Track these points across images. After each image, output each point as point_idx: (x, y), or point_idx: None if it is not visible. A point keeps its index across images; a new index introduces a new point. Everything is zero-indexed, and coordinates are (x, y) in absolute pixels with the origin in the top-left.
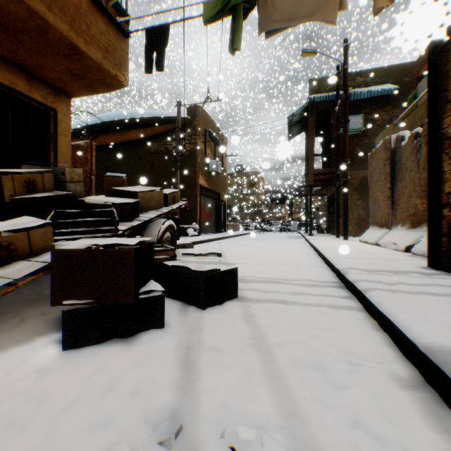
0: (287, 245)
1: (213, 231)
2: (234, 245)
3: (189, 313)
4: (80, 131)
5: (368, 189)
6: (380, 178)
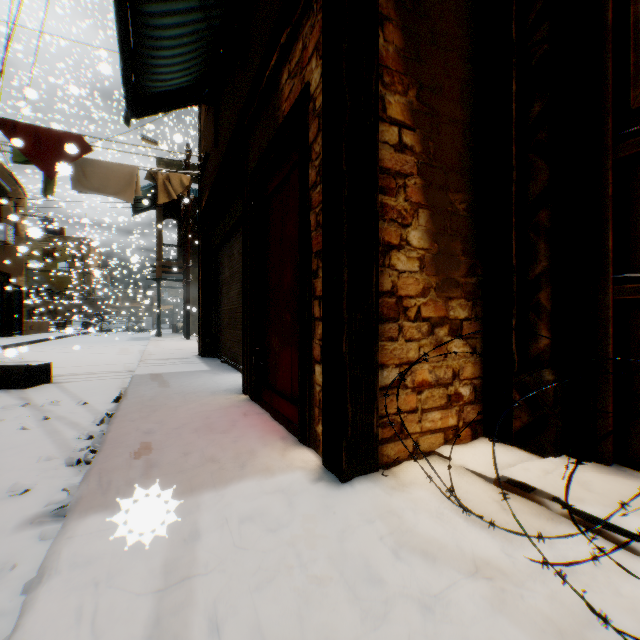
0: (121, 348)
1: None
2: (44, 352)
3: (14, 391)
4: None
5: None
6: None
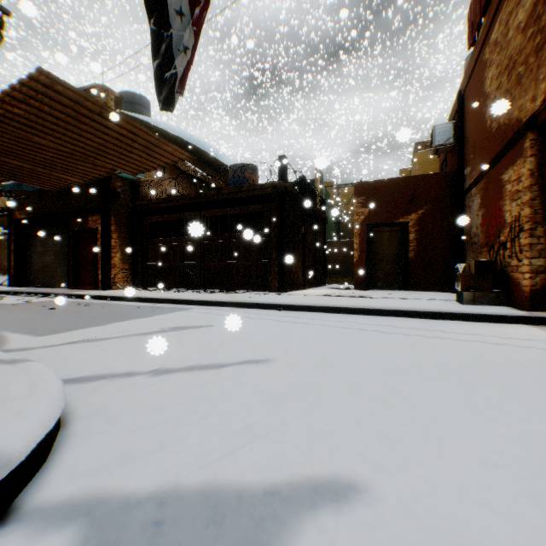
0: None
1: None
2: None
3: None
4: None
5: None
6: None
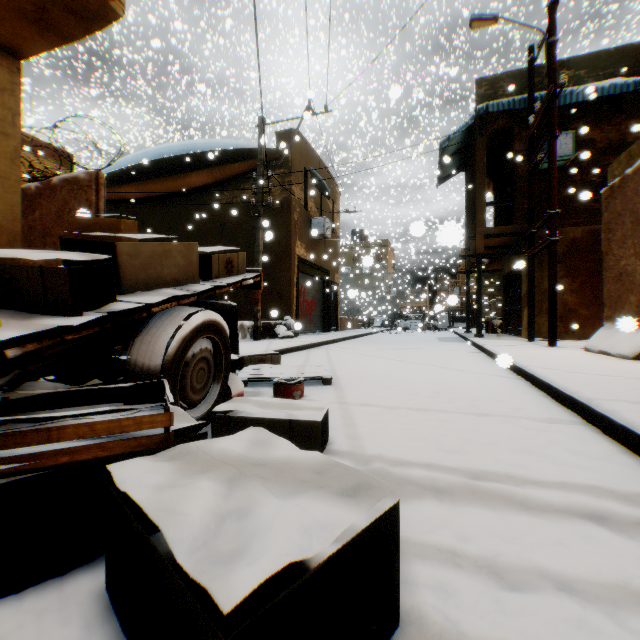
0: (447, 356)
1: (318, 329)
2: (353, 355)
3: None
4: (117, 177)
5: (602, 255)
6: (636, 231)
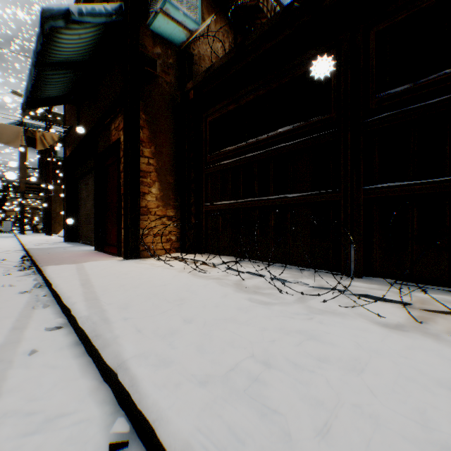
0: None
1: None
2: None
3: None
4: None
5: None
6: None
